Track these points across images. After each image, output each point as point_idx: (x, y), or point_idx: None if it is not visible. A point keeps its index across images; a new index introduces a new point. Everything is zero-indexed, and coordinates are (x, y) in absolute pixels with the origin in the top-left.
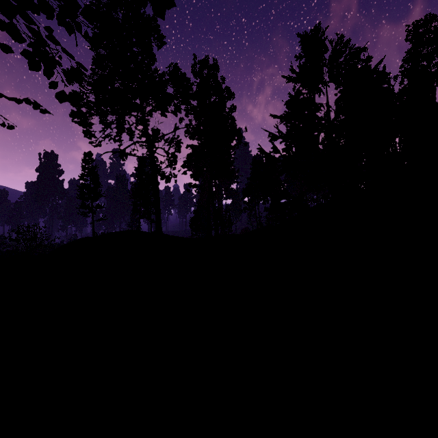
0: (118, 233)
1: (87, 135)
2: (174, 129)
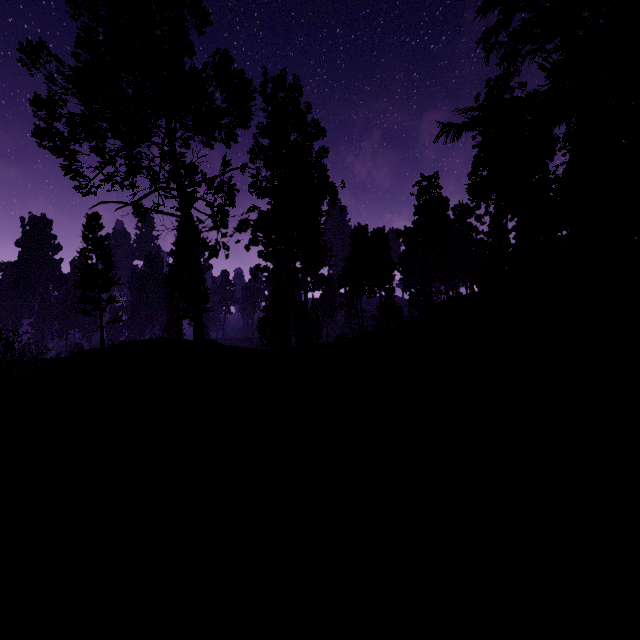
0: (143, 342)
1: (69, 173)
2: (223, 164)
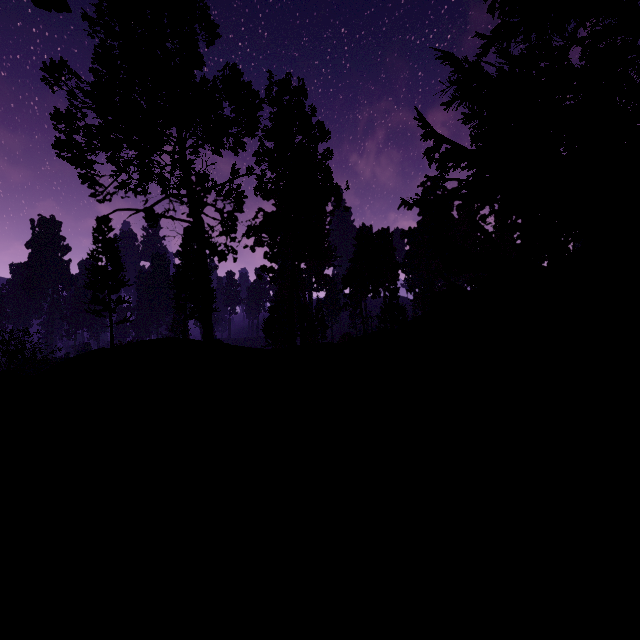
0: (151, 341)
1: (86, 181)
2: (232, 172)
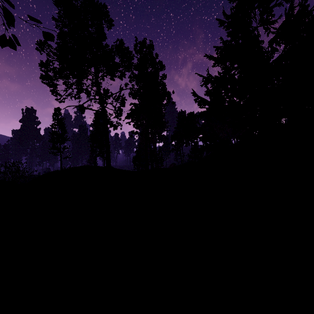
0: (80, 167)
1: (53, 93)
2: (120, 89)
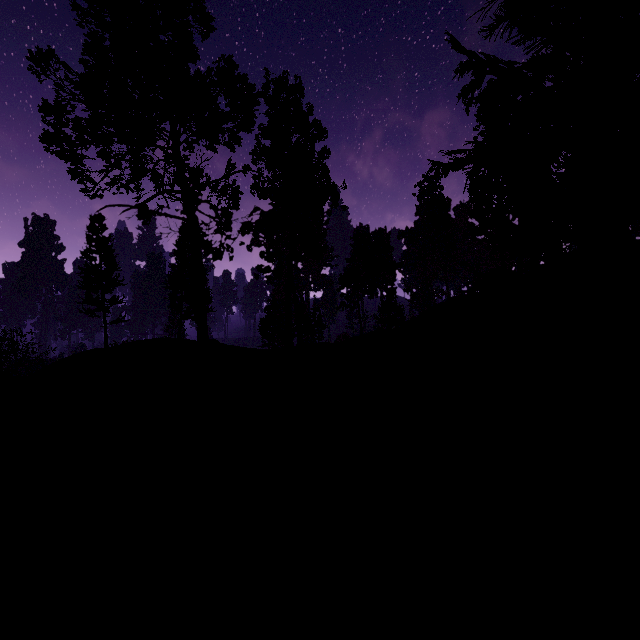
0: (146, 342)
1: (76, 176)
2: (227, 167)
